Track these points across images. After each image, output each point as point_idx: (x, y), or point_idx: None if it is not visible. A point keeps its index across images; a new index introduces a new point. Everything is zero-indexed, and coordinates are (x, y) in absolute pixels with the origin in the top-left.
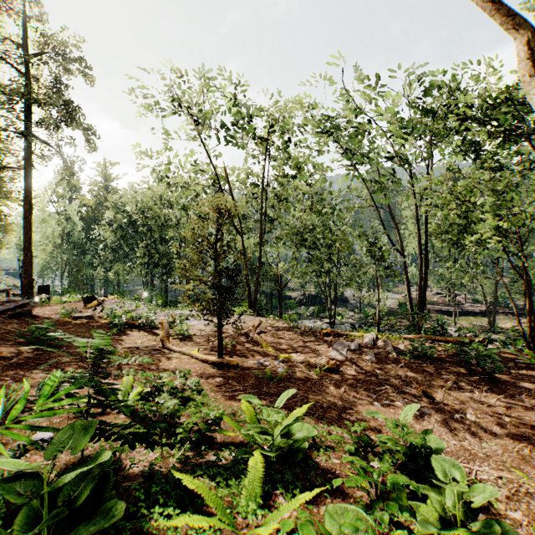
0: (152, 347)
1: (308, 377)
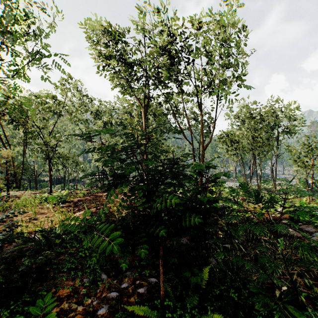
0: None
1: None
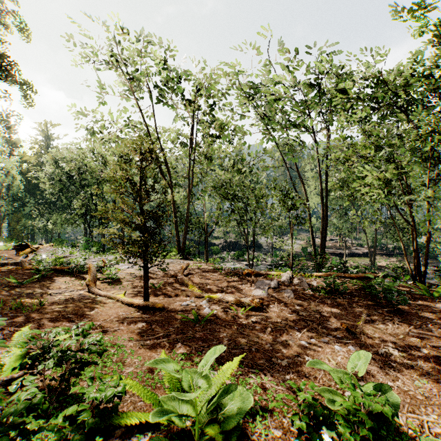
0: (77, 292)
1: (234, 317)
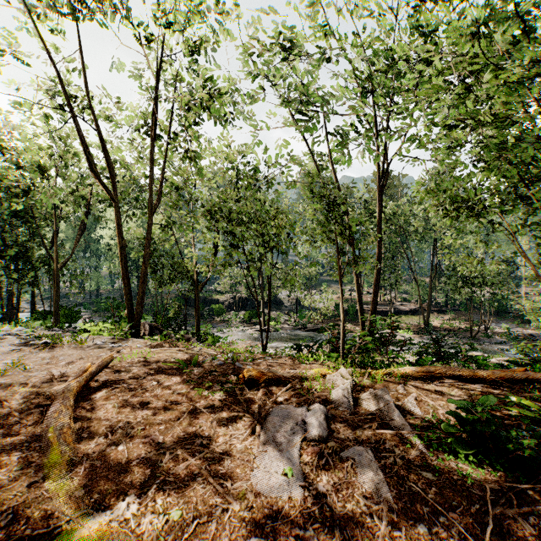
0: None
1: None
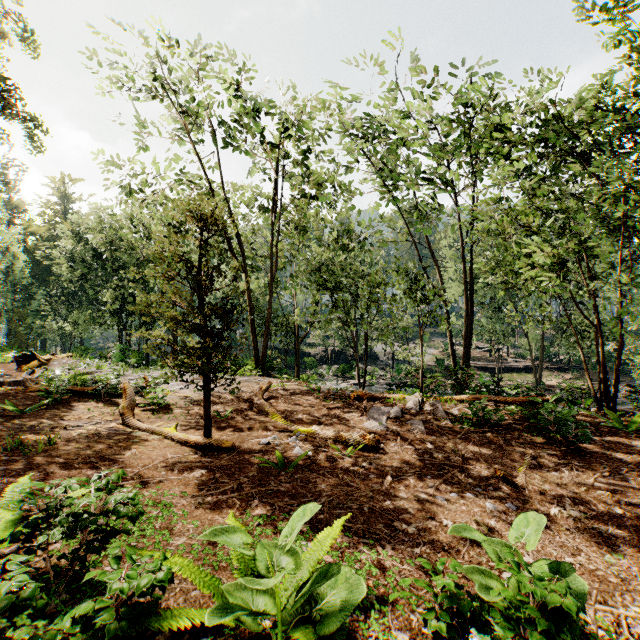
0: (105, 424)
1: (337, 460)
